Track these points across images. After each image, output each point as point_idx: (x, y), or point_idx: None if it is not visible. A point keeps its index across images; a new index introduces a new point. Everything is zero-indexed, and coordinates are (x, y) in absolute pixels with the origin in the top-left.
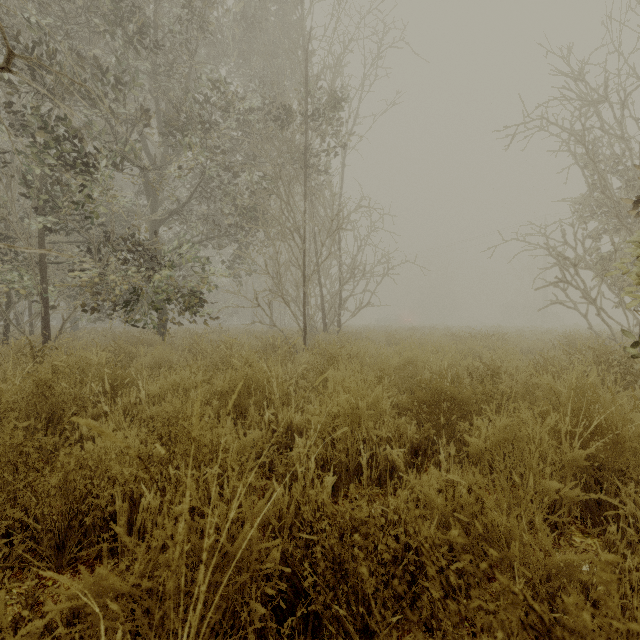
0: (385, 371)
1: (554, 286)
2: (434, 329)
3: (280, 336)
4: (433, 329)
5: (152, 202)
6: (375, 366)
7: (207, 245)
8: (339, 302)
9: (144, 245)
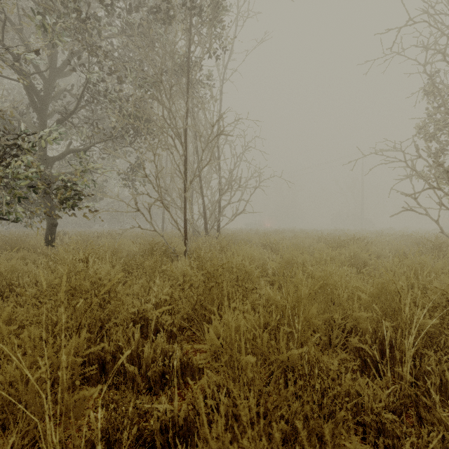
0: (305, 318)
1: (405, 195)
2: (293, 232)
3: (159, 241)
4: (292, 232)
5: (40, 111)
6: (283, 304)
7: (102, 158)
8: (218, 209)
9: (1, 141)
